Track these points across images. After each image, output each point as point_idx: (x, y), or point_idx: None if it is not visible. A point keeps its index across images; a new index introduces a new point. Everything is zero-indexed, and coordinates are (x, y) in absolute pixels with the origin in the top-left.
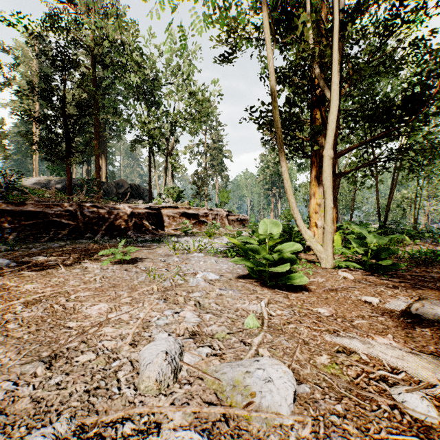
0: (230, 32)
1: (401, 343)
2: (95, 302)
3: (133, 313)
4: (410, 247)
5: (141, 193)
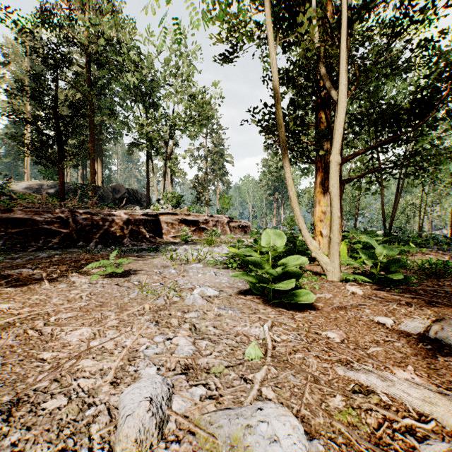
0: (231, 30)
1: (424, 377)
2: (77, 327)
3: (119, 340)
4: (418, 257)
5: (139, 198)
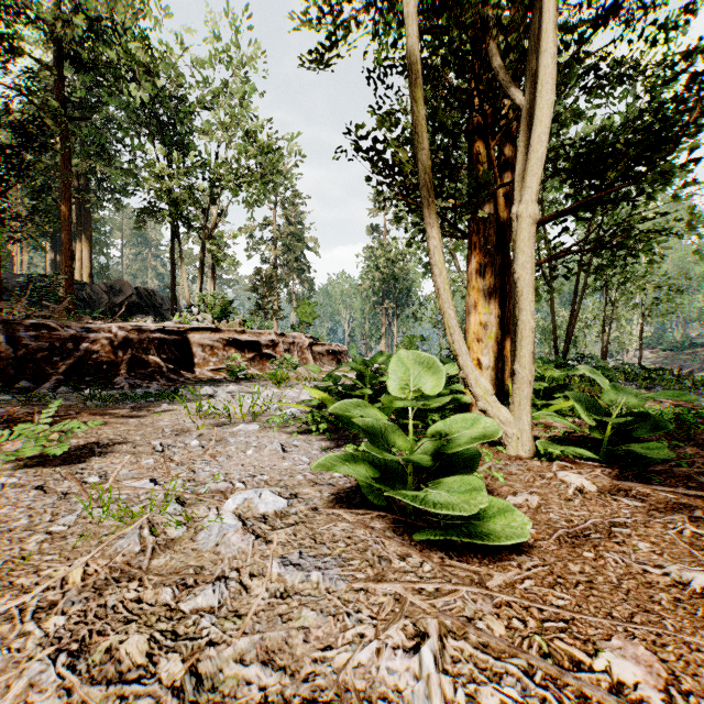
0: None
1: None
2: None
3: None
4: None
5: (159, 305)
